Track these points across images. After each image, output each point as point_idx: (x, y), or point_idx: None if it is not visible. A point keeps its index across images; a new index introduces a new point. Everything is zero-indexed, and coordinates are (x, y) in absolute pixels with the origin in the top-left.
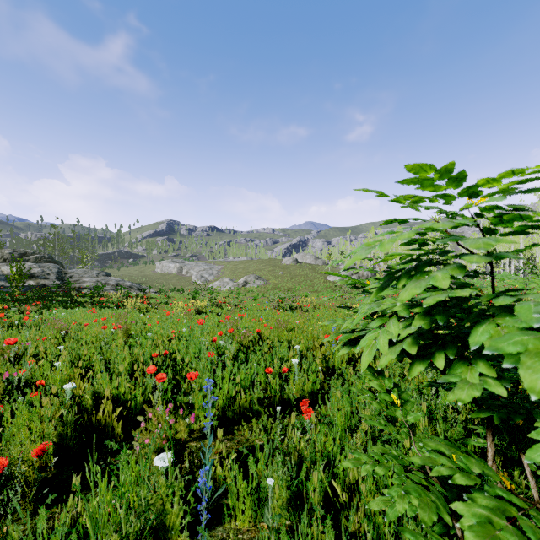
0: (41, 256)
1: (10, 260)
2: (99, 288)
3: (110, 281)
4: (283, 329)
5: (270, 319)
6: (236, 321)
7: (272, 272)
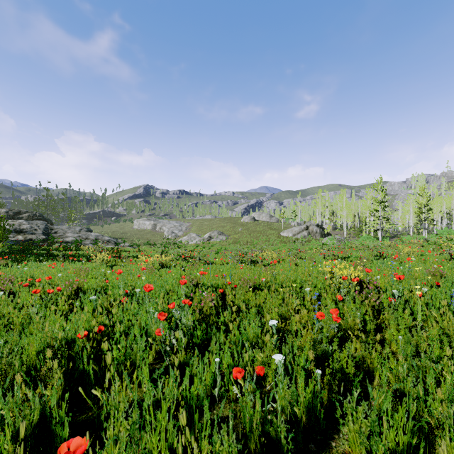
0: (33, 214)
1: (6, 218)
2: (76, 243)
3: (90, 236)
4: (248, 288)
5: (233, 275)
6: (198, 279)
7: (232, 229)
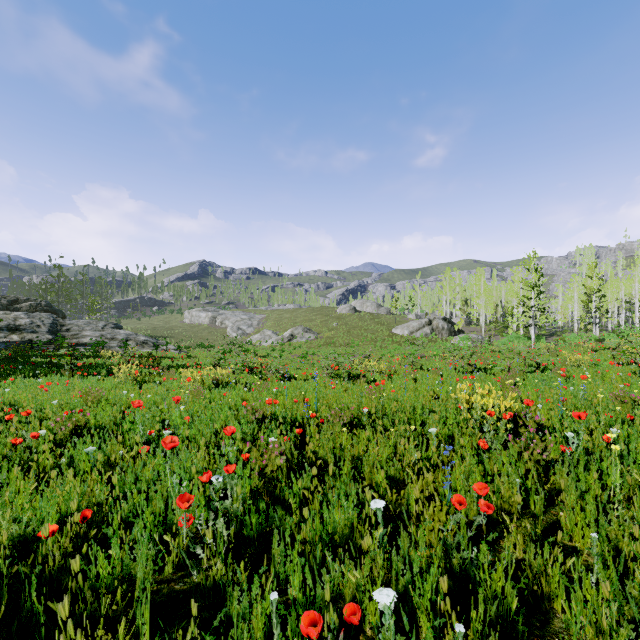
0: (37, 303)
1: None
2: (94, 347)
3: (118, 335)
4: (341, 425)
5: (321, 401)
6: (265, 410)
7: (324, 324)
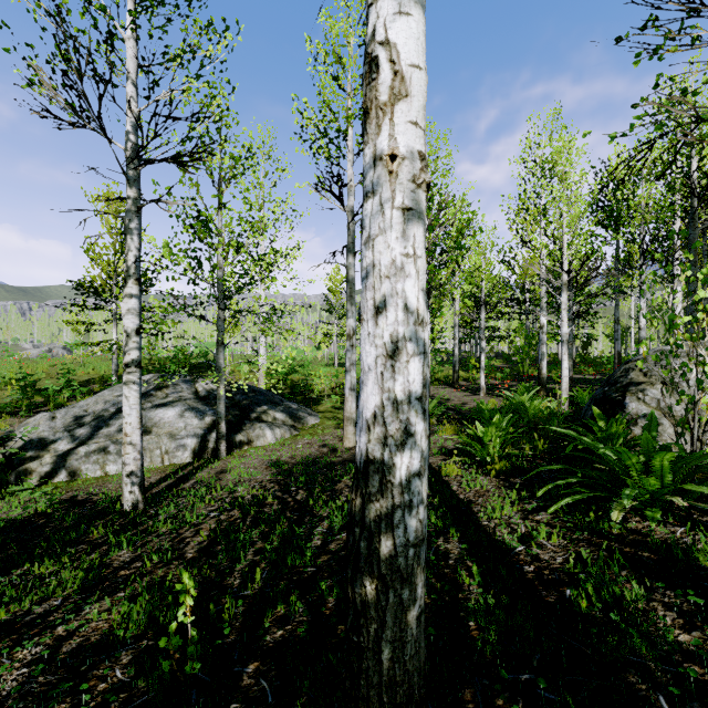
0: None
1: None
2: None
3: None
4: None
5: None
6: None
7: None
